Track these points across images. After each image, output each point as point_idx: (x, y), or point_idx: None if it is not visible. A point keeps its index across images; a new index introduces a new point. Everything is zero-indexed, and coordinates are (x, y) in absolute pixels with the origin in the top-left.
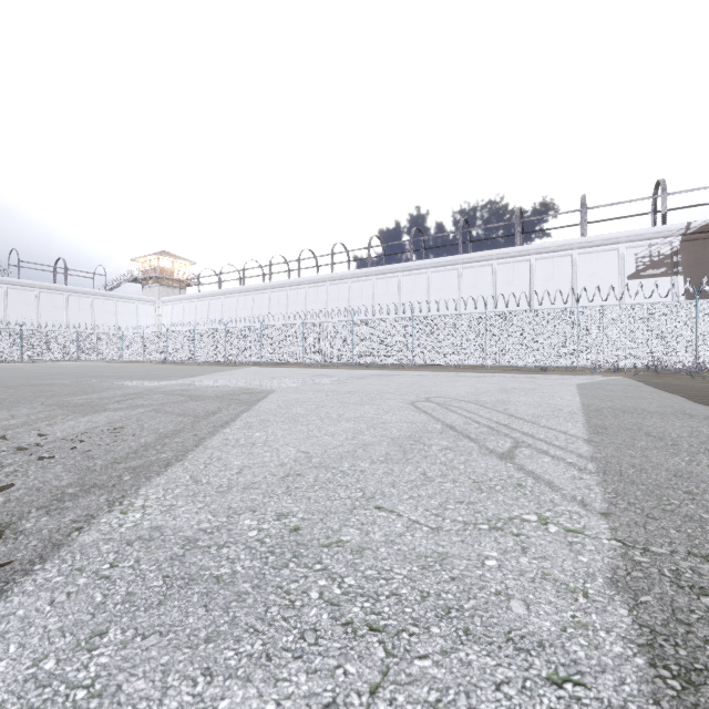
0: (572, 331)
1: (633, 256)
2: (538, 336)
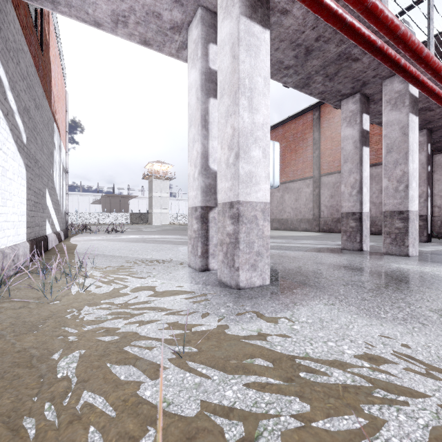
0: (76, 217)
1: (92, 199)
2: (69, 217)
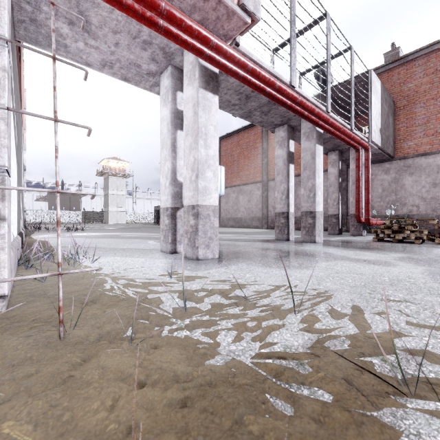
0: None
1: (36, 195)
2: None
